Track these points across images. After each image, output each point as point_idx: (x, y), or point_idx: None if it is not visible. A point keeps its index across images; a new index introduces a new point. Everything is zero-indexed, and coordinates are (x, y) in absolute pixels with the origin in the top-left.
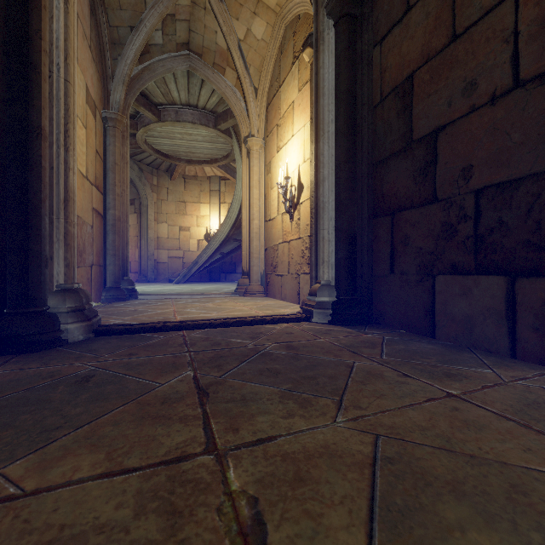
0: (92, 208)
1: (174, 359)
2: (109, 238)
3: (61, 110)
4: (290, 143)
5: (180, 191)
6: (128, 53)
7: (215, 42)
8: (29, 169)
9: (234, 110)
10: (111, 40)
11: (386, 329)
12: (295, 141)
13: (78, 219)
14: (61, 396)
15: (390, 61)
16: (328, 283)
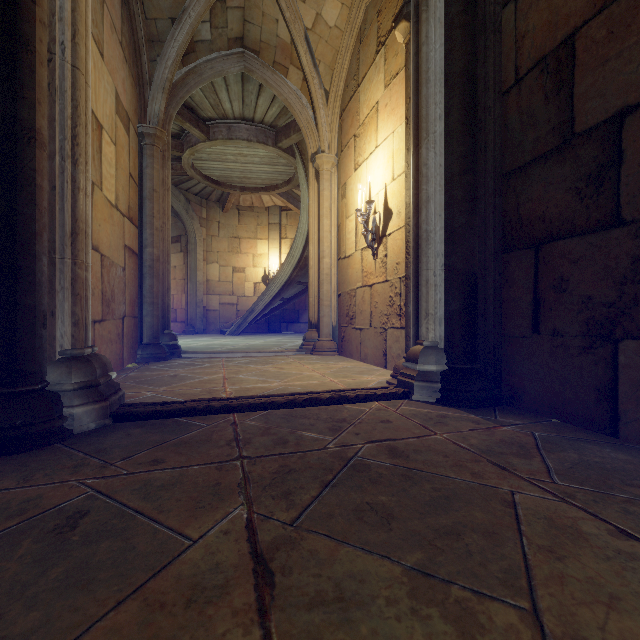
0: (124, 245)
1: (217, 475)
2: (146, 283)
3: (67, 107)
4: (373, 157)
5: (234, 225)
6: (168, 52)
7: (275, 34)
8: (17, 187)
9: (299, 120)
10: (148, 37)
11: (527, 415)
12: (379, 154)
13: (105, 259)
14: (17, 569)
15: (532, 22)
16: (434, 345)
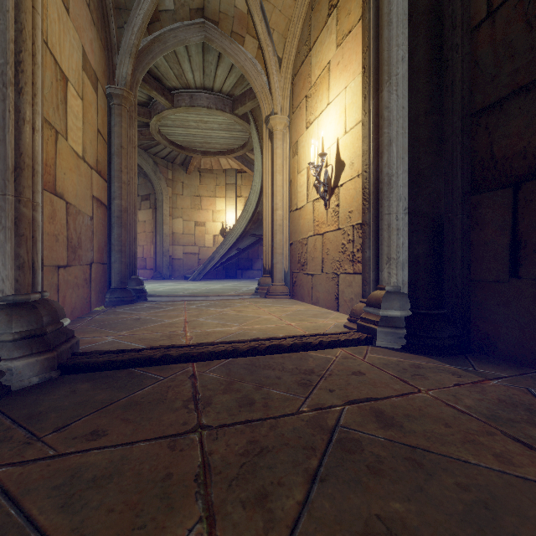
0: (91, 196)
1: (168, 459)
2: (114, 232)
3: (9, 29)
4: (325, 114)
5: (196, 185)
6: (135, 19)
7: (233, 4)
8: None
9: (254, 86)
10: (115, 4)
11: (506, 365)
12: (331, 110)
13: (70, 207)
14: None
15: None
16: (396, 290)
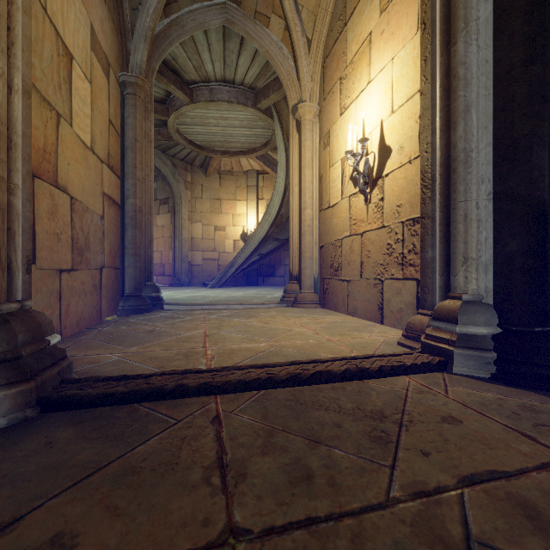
0: (102, 192)
1: None
2: (128, 234)
3: None
4: (365, 94)
5: (216, 187)
6: None
7: None
8: None
9: (280, 72)
10: None
11: None
12: (373, 89)
13: (76, 203)
14: None
15: None
16: (477, 300)
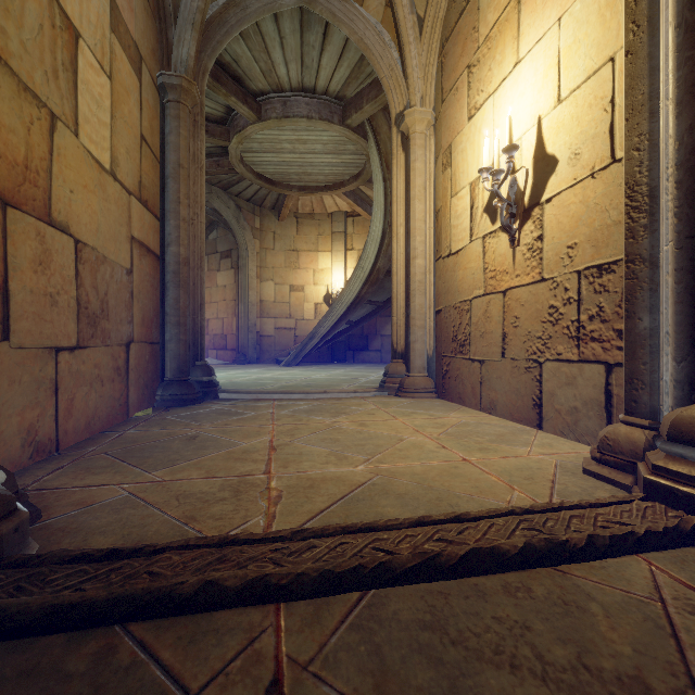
0: (130, 236)
1: None
2: (169, 295)
3: None
4: (509, 82)
5: (291, 235)
6: None
7: None
8: None
9: (379, 68)
10: None
11: None
12: (524, 72)
13: (85, 249)
14: None
15: None
16: None
